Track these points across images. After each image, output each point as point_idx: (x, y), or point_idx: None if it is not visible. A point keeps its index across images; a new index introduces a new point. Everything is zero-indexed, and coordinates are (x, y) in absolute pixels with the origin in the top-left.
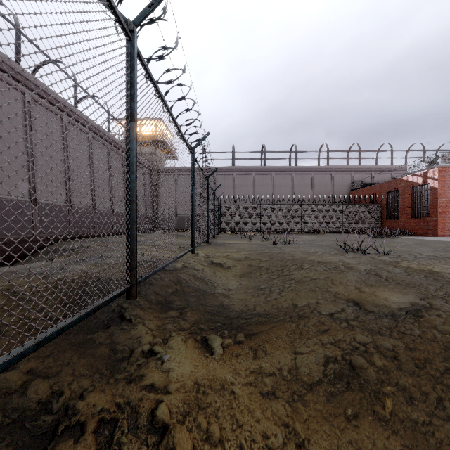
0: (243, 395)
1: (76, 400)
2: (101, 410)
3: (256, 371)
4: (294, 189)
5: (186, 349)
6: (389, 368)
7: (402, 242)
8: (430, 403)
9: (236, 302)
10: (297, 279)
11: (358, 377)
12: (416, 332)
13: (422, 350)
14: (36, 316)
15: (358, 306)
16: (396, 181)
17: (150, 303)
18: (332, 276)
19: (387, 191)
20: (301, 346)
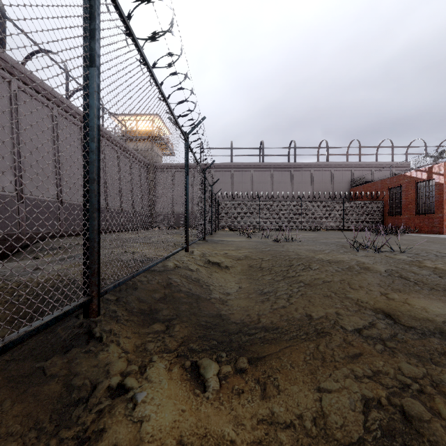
0: None
1: None
2: None
3: (267, 420)
4: (293, 186)
5: (170, 383)
6: None
7: (410, 239)
8: None
9: (236, 311)
10: (306, 282)
11: (418, 436)
12: None
13: None
14: None
15: (391, 320)
16: (399, 177)
17: (129, 313)
18: (349, 279)
19: (389, 187)
20: (326, 381)
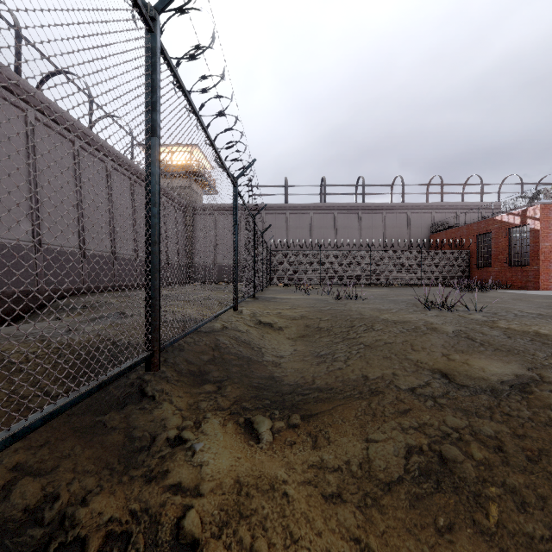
0: (299, 498)
1: (77, 506)
2: (109, 521)
3: (317, 465)
4: (362, 231)
5: (225, 436)
6: (492, 462)
7: (496, 296)
8: (550, 511)
9: (290, 373)
10: (367, 343)
11: (451, 474)
12: (525, 413)
13: (535, 438)
14: (30, 391)
15: (447, 379)
16: (488, 222)
17: (179, 374)
18: (412, 340)
19: (477, 234)
20: (374, 432)
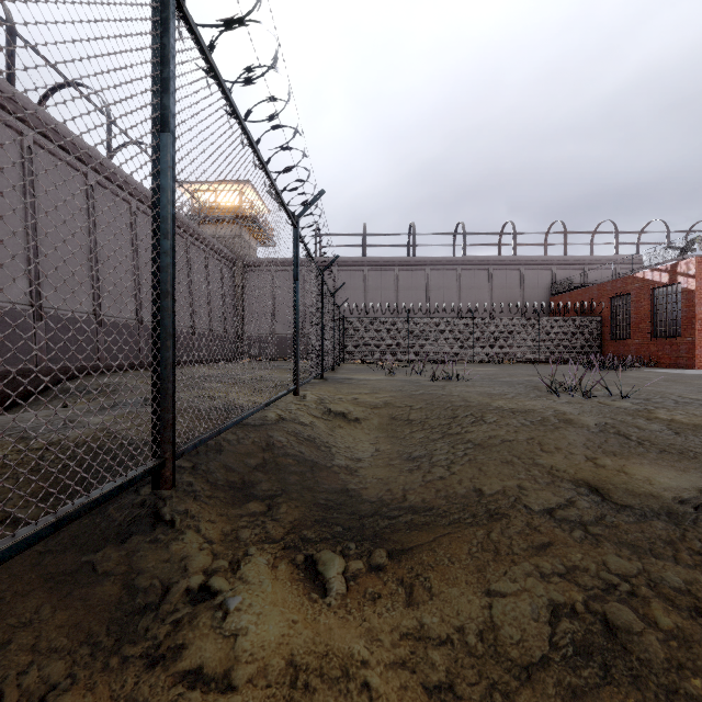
0: (388, 693)
1: None
2: None
3: (414, 634)
4: (462, 293)
5: (275, 585)
6: (689, 635)
7: (641, 377)
8: None
9: (371, 484)
10: (476, 441)
11: (625, 653)
12: None
13: None
14: None
15: (598, 496)
16: (626, 280)
17: (213, 487)
18: (541, 437)
19: (611, 296)
20: (500, 580)
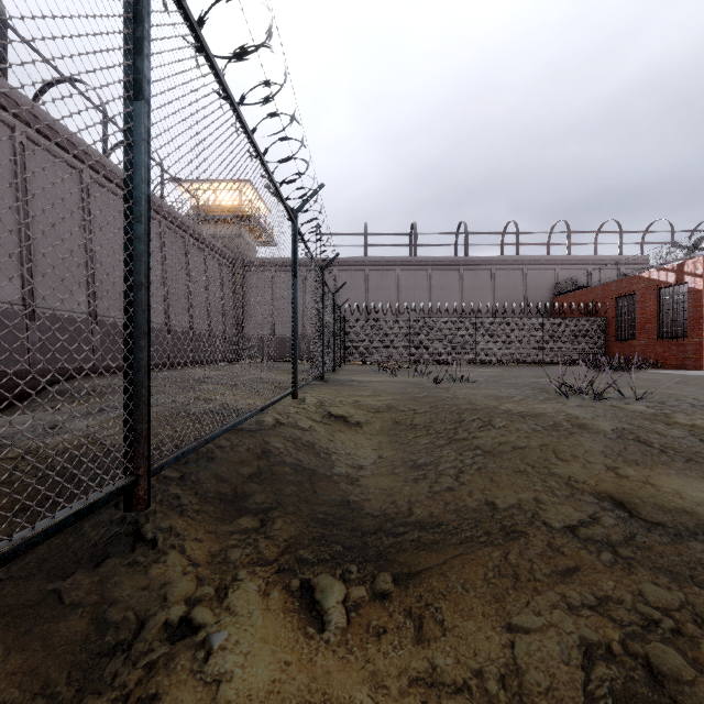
0: None
1: None
2: None
3: (425, 680)
4: (464, 294)
5: (266, 617)
6: None
7: (650, 378)
8: None
9: (373, 496)
10: (485, 448)
11: None
12: None
13: None
14: None
15: (625, 511)
16: (631, 280)
17: (201, 500)
18: (554, 443)
19: (616, 296)
20: (521, 613)
